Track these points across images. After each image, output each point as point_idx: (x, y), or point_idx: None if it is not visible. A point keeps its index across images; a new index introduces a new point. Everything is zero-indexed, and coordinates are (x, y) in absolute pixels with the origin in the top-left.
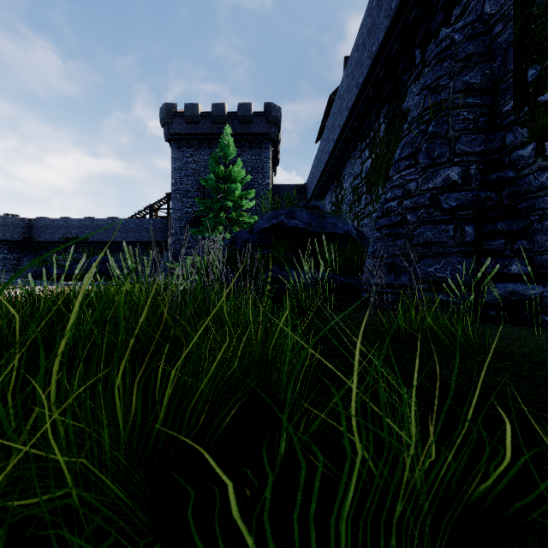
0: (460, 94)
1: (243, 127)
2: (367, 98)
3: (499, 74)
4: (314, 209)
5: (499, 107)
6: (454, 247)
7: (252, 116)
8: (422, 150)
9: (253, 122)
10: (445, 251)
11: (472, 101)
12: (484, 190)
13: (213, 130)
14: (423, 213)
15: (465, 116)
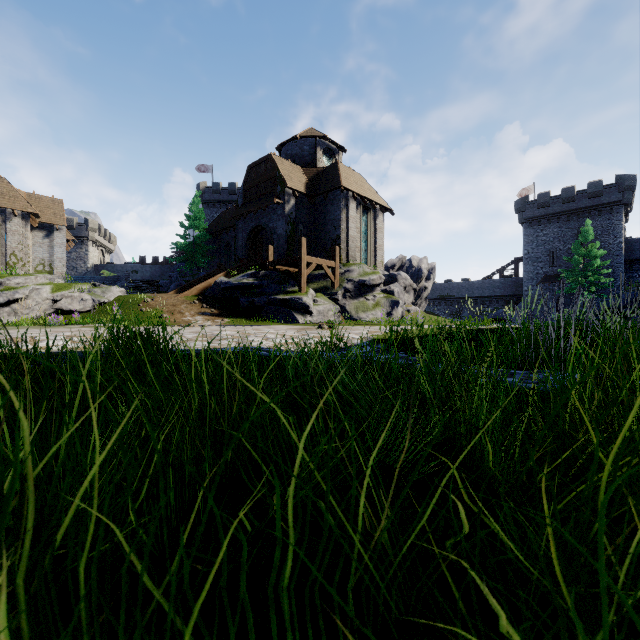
0: None
1: (592, 200)
2: None
3: None
4: None
5: None
6: None
7: (602, 191)
8: None
9: (603, 194)
10: None
11: None
12: None
13: (562, 209)
14: None
15: None
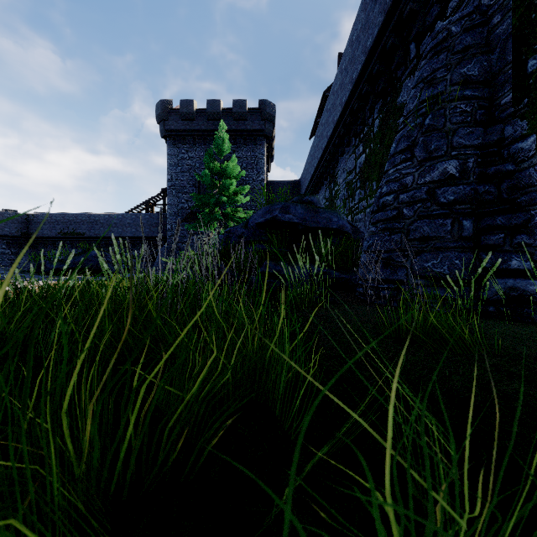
0: (457, 86)
1: (238, 123)
2: (361, 94)
3: (497, 66)
4: (309, 204)
5: (497, 99)
6: (451, 242)
7: (246, 113)
8: (419, 143)
9: (248, 119)
10: (443, 246)
11: (469, 93)
12: (482, 184)
13: (208, 127)
14: (420, 207)
15: (462, 109)
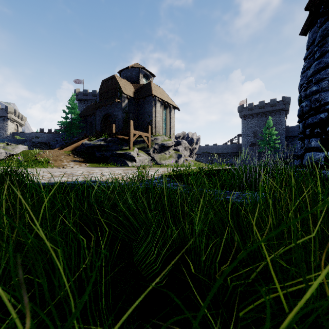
0: None
1: (272, 108)
2: None
3: None
4: None
5: None
6: None
7: (276, 103)
8: None
9: (277, 105)
10: None
11: None
12: None
13: (259, 111)
14: None
15: None
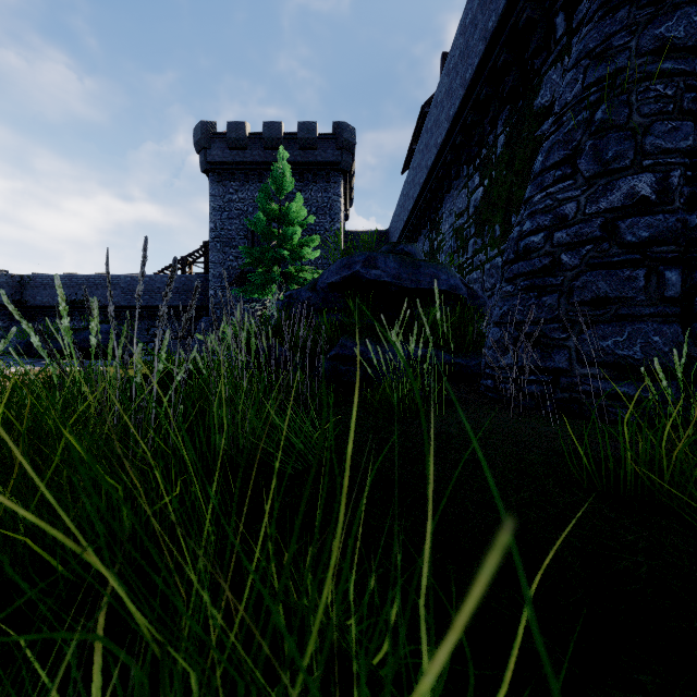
0: (649, 57)
1: (305, 153)
2: (478, 100)
3: None
4: (404, 255)
5: None
6: (646, 307)
7: (316, 140)
8: (585, 150)
9: (319, 148)
10: (632, 312)
11: (671, 66)
12: (694, 212)
13: (265, 158)
14: (590, 251)
15: (660, 92)
